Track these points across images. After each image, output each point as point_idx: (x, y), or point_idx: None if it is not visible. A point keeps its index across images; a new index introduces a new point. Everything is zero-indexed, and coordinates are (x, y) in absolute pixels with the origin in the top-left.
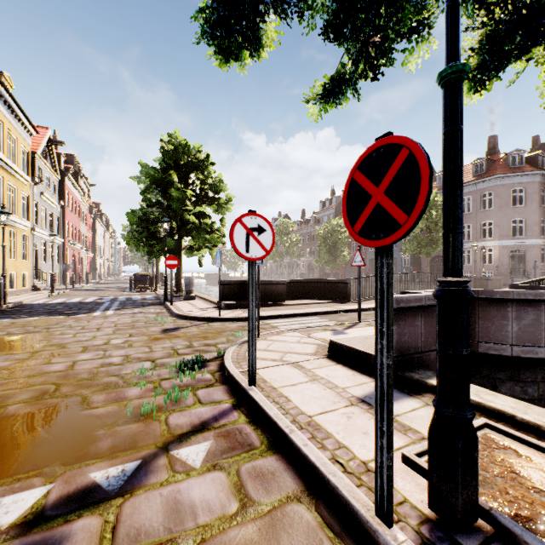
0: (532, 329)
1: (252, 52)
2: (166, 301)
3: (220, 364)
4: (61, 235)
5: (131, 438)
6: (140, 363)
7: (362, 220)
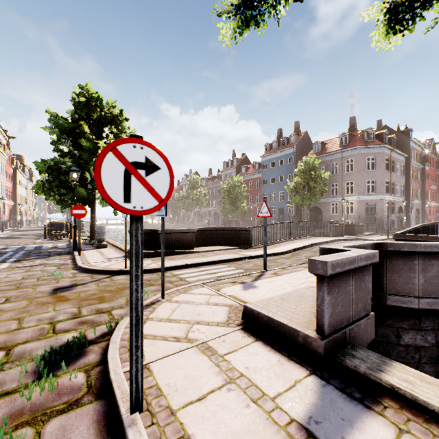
0: (437, 281)
1: None
2: (75, 250)
3: (105, 349)
4: None
5: None
6: None
7: None
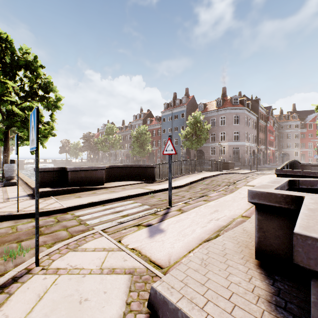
0: None
1: None
2: None
3: None
4: None
5: None
6: None
7: None
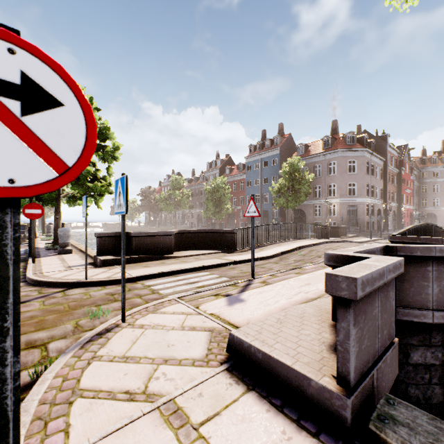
0: None
1: None
2: (31, 256)
3: None
4: None
5: None
6: None
7: None
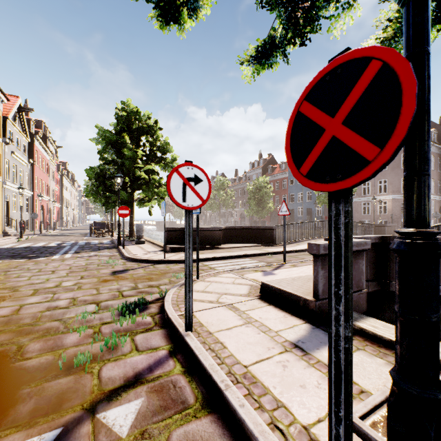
0: None
1: (190, 13)
2: (119, 245)
3: (160, 306)
4: (31, 188)
5: (57, 397)
6: (85, 306)
7: (311, 160)
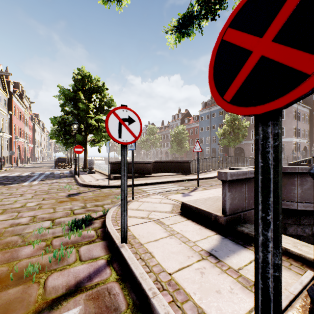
0: (310, 192)
1: None
2: (75, 174)
3: (103, 222)
4: (10, 133)
5: (3, 307)
6: (42, 222)
7: (236, 85)
